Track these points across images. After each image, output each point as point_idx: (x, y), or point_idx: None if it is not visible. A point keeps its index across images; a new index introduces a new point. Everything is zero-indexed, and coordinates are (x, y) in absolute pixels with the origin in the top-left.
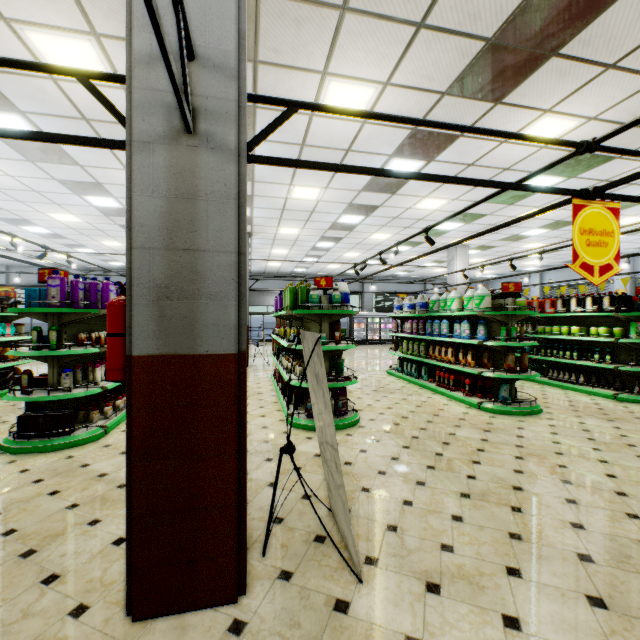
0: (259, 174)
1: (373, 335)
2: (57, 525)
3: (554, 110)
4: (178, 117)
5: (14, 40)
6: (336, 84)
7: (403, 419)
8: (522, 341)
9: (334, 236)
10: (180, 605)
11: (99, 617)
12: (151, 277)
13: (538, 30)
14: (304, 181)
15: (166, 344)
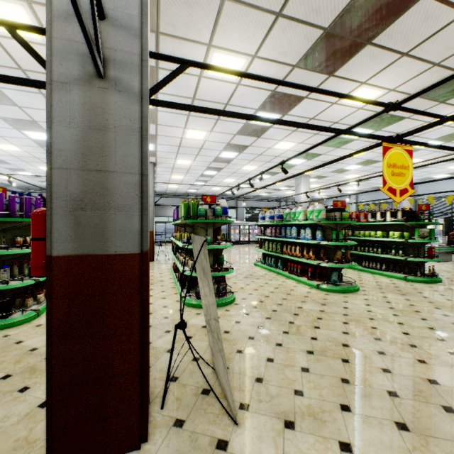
0: (161, 119)
1: (244, 237)
2: None
3: (368, 83)
4: (91, 64)
5: None
6: (218, 54)
7: (266, 297)
8: (346, 241)
9: (217, 167)
10: None
11: None
12: (68, 192)
13: (359, 25)
14: (195, 125)
15: (81, 246)
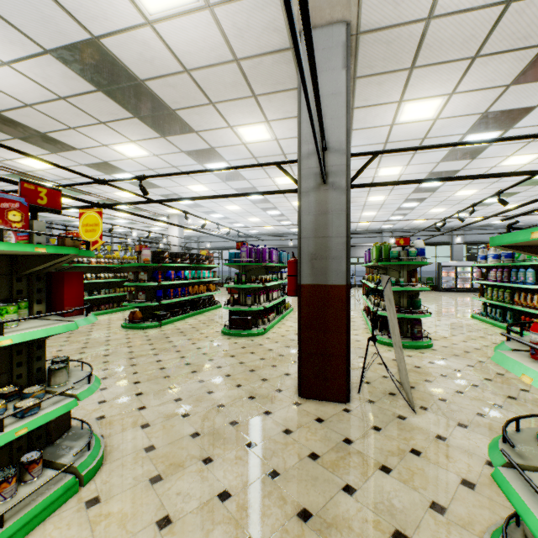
0: (353, 165)
1: (463, 283)
2: (259, 364)
3: None
4: (319, 178)
5: (232, 133)
6: (409, 104)
7: (474, 350)
8: None
9: (417, 197)
10: (320, 397)
11: (287, 394)
12: (308, 250)
13: None
14: (388, 164)
15: (314, 279)
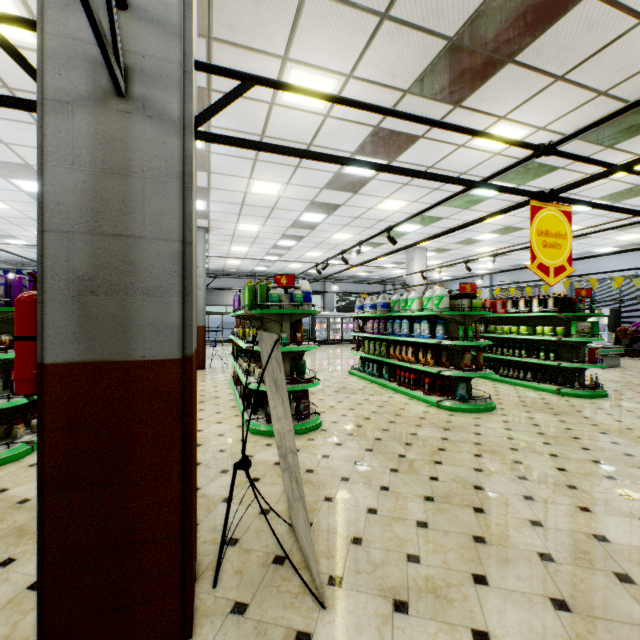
0: (216, 165)
1: (335, 335)
2: None
3: (508, 117)
4: (106, 75)
5: None
6: (297, 72)
7: (366, 420)
8: (478, 340)
9: (296, 234)
10: None
11: None
12: (70, 267)
13: (497, 34)
14: (264, 175)
15: (90, 349)
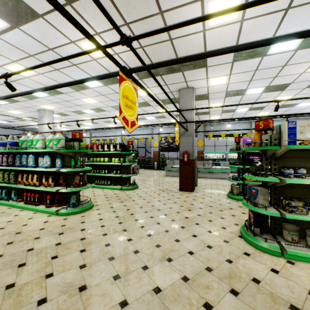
0: None
1: None
2: None
3: (101, 36)
4: None
5: None
6: None
7: None
8: (84, 167)
9: None
10: None
11: None
12: None
13: None
14: None
15: None
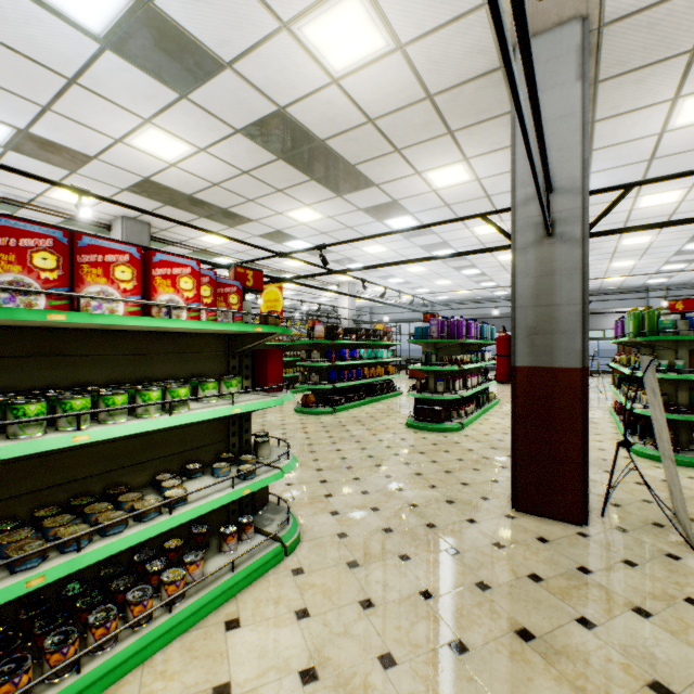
0: (593, 198)
1: None
2: (456, 465)
3: None
4: (541, 229)
5: (419, 180)
6: (693, 99)
7: None
8: None
9: None
10: (543, 513)
11: (496, 504)
12: (525, 323)
13: None
14: (655, 189)
15: (534, 360)
